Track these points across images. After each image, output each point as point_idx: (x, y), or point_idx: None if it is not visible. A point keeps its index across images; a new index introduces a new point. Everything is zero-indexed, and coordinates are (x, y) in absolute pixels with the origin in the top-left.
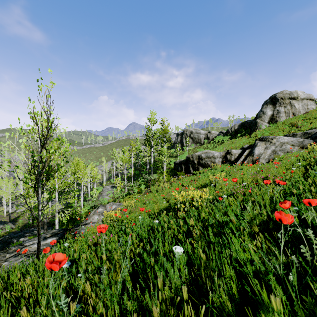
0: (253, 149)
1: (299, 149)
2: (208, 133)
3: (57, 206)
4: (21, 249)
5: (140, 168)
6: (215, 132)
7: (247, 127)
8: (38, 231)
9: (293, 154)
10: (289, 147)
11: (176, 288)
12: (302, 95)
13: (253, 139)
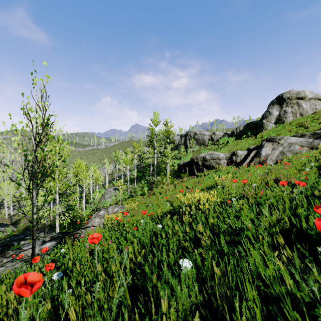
0: (260, 150)
1: (309, 150)
2: (213, 134)
3: (57, 209)
4: (18, 254)
5: (143, 170)
6: (220, 133)
7: (252, 128)
8: (33, 236)
9: (303, 155)
10: (297, 148)
11: (184, 311)
12: (310, 95)
13: (259, 141)
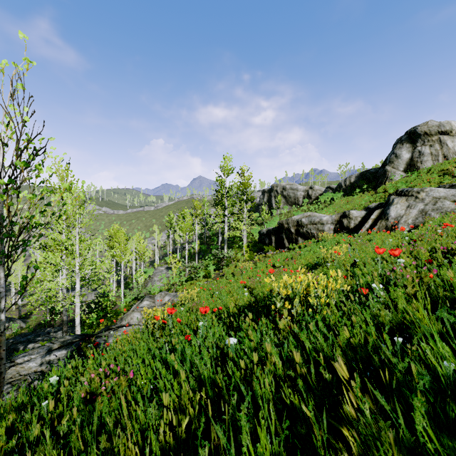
0: (387, 209)
1: None
2: (310, 189)
3: (78, 298)
4: (6, 370)
5: (209, 241)
6: (320, 188)
7: (370, 178)
8: None
9: None
10: (448, 204)
11: None
12: None
13: (382, 197)
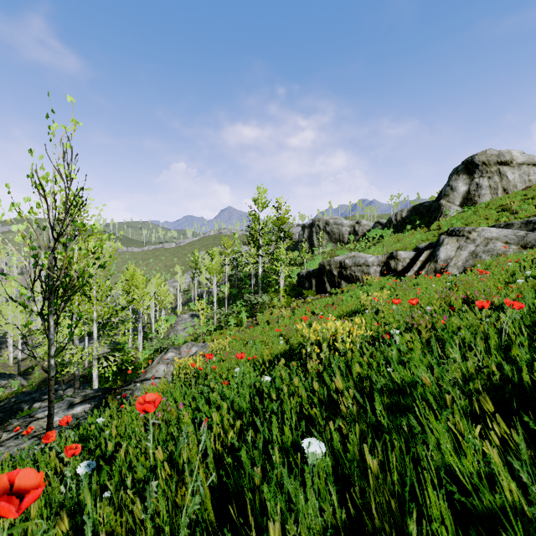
0: (437, 250)
1: (519, 249)
2: (356, 224)
3: (95, 349)
4: (28, 425)
5: (240, 284)
6: (368, 223)
7: (423, 213)
8: (49, 395)
9: (509, 258)
10: (500, 246)
11: None
12: (520, 158)
13: (435, 234)
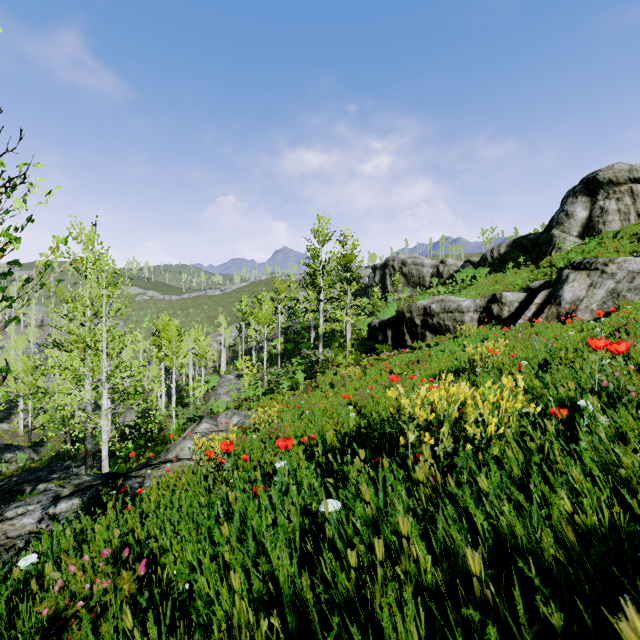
0: (559, 289)
1: None
2: (440, 264)
3: (105, 418)
4: None
5: (297, 338)
6: (455, 262)
7: (527, 248)
8: None
9: None
10: None
11: None
12: None
13: (546, 273)
